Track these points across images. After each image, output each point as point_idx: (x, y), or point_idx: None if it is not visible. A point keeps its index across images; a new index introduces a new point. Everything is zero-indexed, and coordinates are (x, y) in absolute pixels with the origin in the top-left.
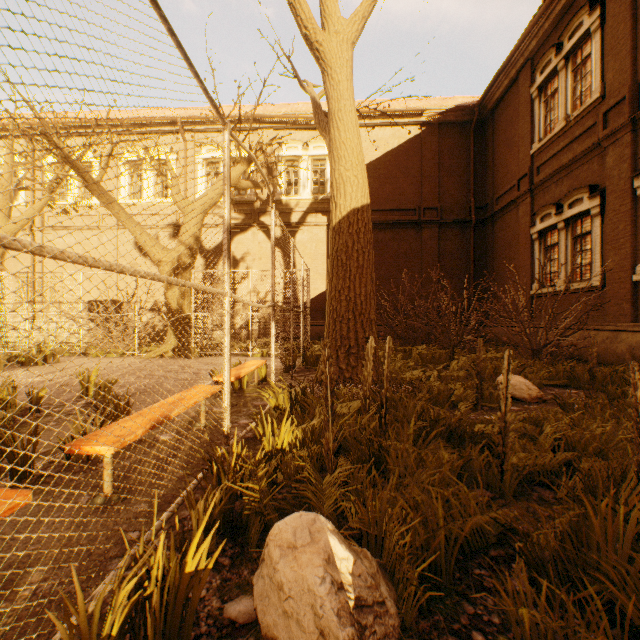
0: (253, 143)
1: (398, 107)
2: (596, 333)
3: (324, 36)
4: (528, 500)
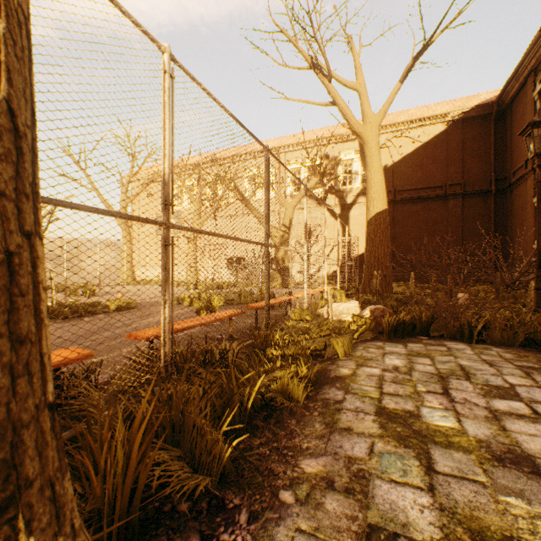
0: (321, 154)
1: (426, 114)
2: None
3: (363, 128)
4: None
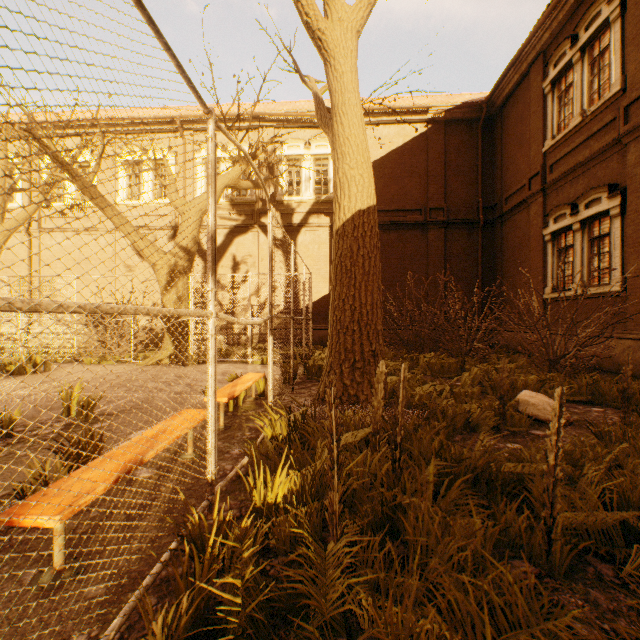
0: (254, 142)
1: (403, 104)
2: (616, 341)
3: (327, 24)
4: (584, 580)
